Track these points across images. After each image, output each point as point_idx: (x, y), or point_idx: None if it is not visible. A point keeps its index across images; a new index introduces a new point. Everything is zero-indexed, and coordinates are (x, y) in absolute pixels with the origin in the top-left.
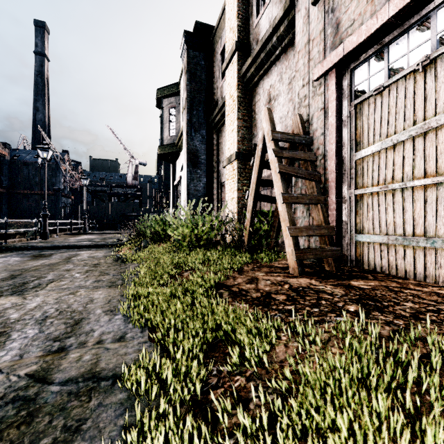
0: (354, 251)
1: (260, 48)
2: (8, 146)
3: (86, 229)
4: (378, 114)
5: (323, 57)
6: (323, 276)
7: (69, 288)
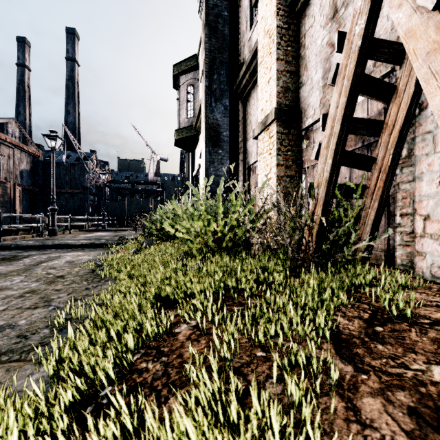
0: None
1: None
2: (42, 147)
3: (105, 225)
4: None
5: None
6: None
7: None
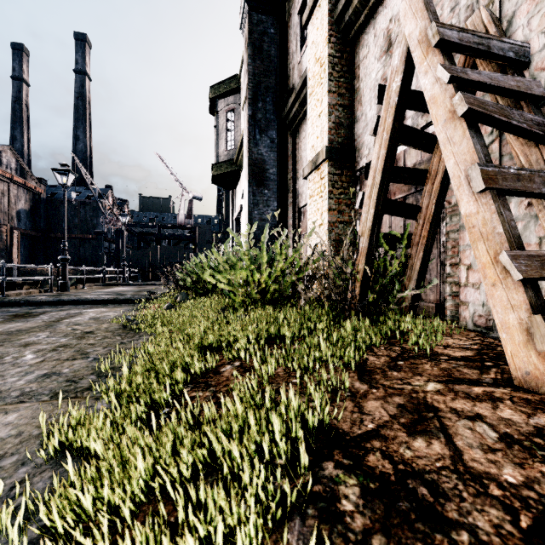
0: None
1: None
2: (44, 181)
3: (125, 279)
4: None
5: None
6: None
7: None
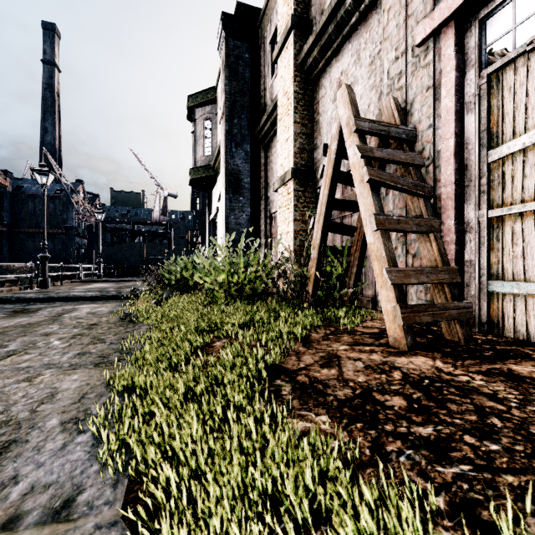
0: (487, 308)
1: (327, 17)
2: (10, 174)
3: (101, 275)
4: (534, 83)
5: (432, 7)
6: (450, 352)
7: (29, 367)
